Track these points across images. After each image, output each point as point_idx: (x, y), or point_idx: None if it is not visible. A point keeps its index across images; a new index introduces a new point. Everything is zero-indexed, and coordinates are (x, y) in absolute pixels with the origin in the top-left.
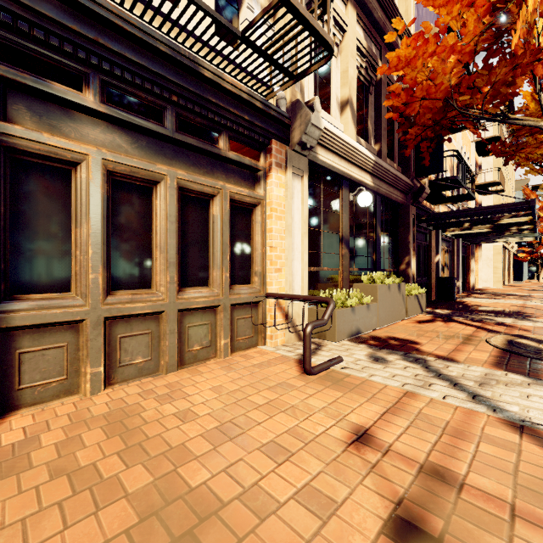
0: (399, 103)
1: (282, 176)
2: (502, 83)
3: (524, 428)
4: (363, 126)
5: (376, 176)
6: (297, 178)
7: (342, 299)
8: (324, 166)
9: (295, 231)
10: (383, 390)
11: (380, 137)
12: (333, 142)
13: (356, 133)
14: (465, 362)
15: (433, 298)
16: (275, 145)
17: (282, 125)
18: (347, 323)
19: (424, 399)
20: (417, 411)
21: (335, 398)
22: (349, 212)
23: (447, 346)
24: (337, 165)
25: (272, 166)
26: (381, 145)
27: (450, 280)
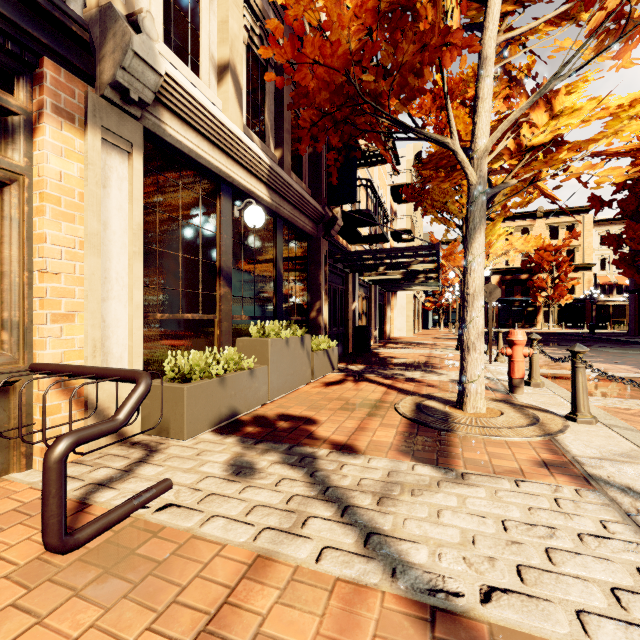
0: (282, 60)
1: (76, 138)
2: (410, 69)
3: (437, 613)
4: (258, 118)
5: (274, 189)
6: (118, 153)
7: (201, 365)
8: (181, 150)
9: (113, 247)
10: (213, 562)
11: (282, 140)
12: (194, 112)
13: (247, 124)
14: (367, 450)
15: (351, 350)
16: (53, 71)
17: (68, 35)
18: (210, 404)
19: (285, 568)
20: (257, 623)
21: (75, 634)
22: (232, 233)
23: (350, 422)
24: (206, 155)
25: (44, 111)
26: (283, 151)
27: (367, 330)
